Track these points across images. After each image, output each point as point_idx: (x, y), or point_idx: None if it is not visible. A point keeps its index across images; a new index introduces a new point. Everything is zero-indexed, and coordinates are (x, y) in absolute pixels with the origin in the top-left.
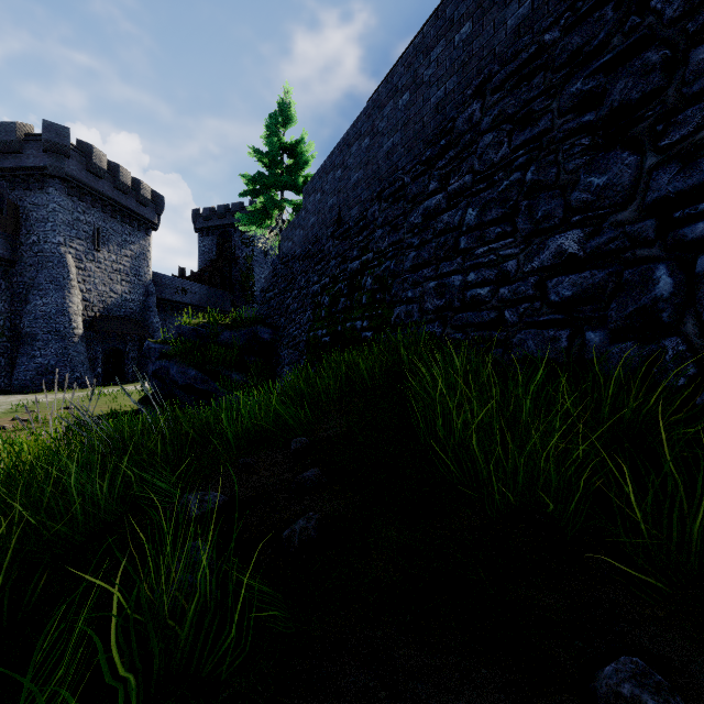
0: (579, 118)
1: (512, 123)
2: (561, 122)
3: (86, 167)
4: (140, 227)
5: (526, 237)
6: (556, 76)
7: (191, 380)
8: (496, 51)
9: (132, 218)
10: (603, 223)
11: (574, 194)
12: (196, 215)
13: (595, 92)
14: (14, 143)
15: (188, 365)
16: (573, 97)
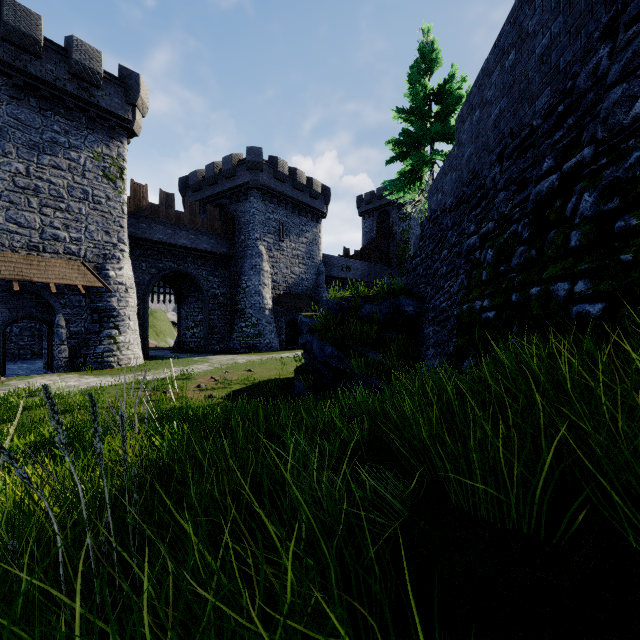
0: None
1: None
2: None
3: (273, 176)
4: (312, 217)
5: None
6: None
7: (328, 357)
8: None
9: (306, 211)
10: None
11: None
12: (359, 201)
13: None
14: (231, 170)
15: (325, 341)
16: None
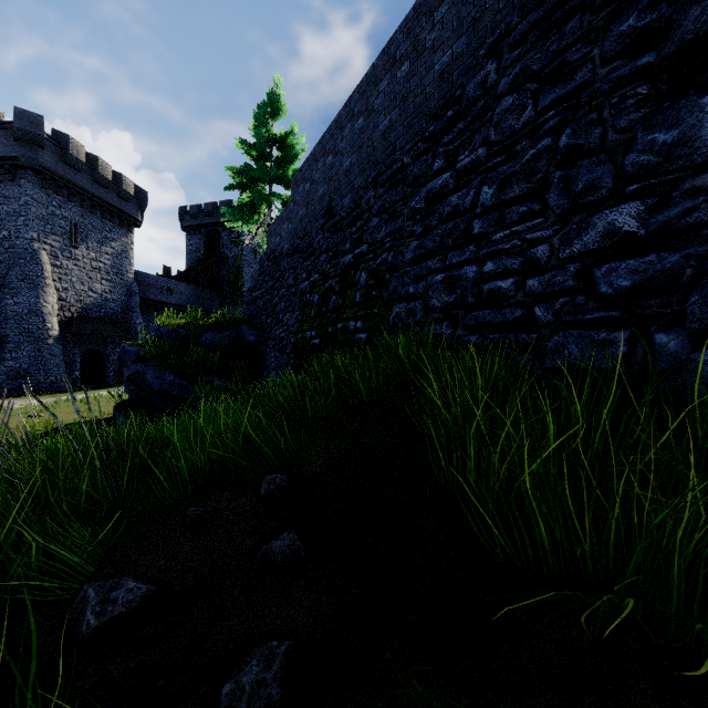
0: (632, 62)
1: (537, 82)
2: (606, 71)
3: (62, 159)
4: (121, 223)
5: (561, 215)
6: (597, 16)
7: (168, 386)
8: None
9: (113, 214)
10: (673, 192)
11: (630, 156)
12: (183, 212)
13: (655, 27)
14: None
15: (165, 370)
16: (623, 37)
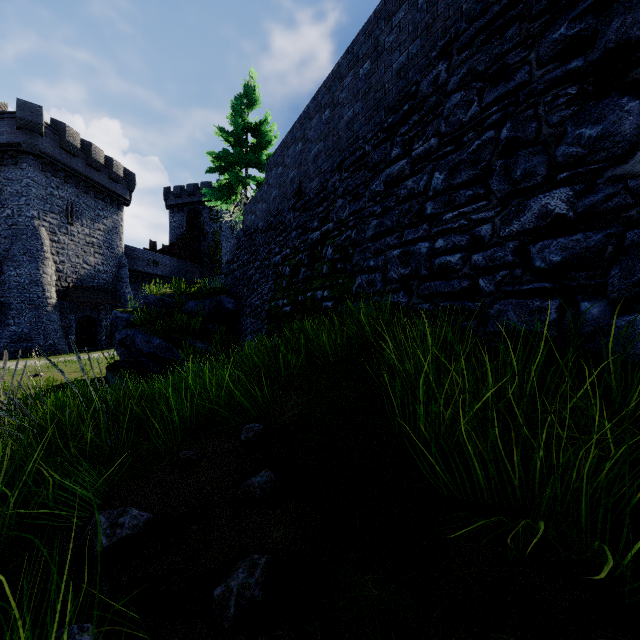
0: (563, 65)
1: (482, 81)
2: (541, 73)
3: (59, 145)
4: (112, 202)
5: (502, 198)
6: (533, 25)
7: (156, 348)
8: (463, 8)
9: (105, 194)
10: (597, 179)
11: (561, 148)
12: (167, 192)
13: (583, 36)
14: None
15: (152, 334)
16: (556, 44)
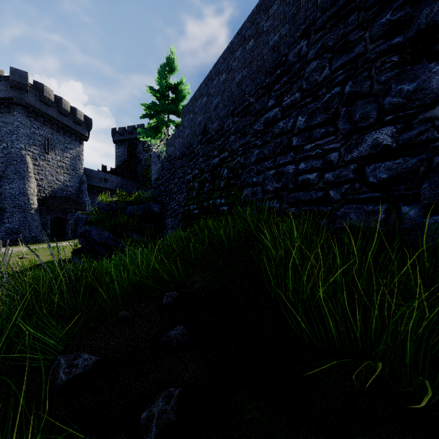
0: (389, 41)
1: (331, 53)
2: (373, 46)
3: (39, 99)
4: (76, 138)
5: (346, 134)
6: (367, 13)
7: (105, 239)
8: (318, 2)
9: (71, 132)
10: (413, 120)
11: (387, 98)
12: (114, 132)
13: (403, 20)
14: None
15: (103, 229)
16: (383, 26)
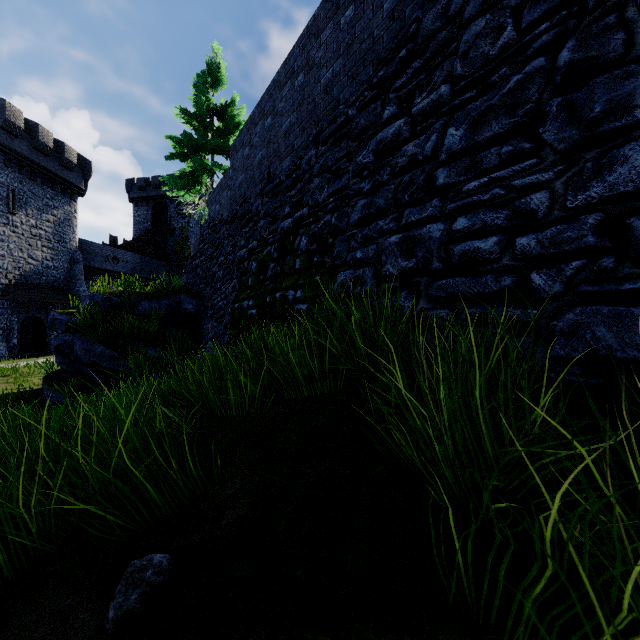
0: None
1: None
2: None
3: None
4: (64, 191)
5: (566, 151)
6: None
7: (97, 357)
8: None
9: (55, 181)
10: None
11: None
12: (130, 184)
13: None
14: None
15: (94, 340)
16: None
